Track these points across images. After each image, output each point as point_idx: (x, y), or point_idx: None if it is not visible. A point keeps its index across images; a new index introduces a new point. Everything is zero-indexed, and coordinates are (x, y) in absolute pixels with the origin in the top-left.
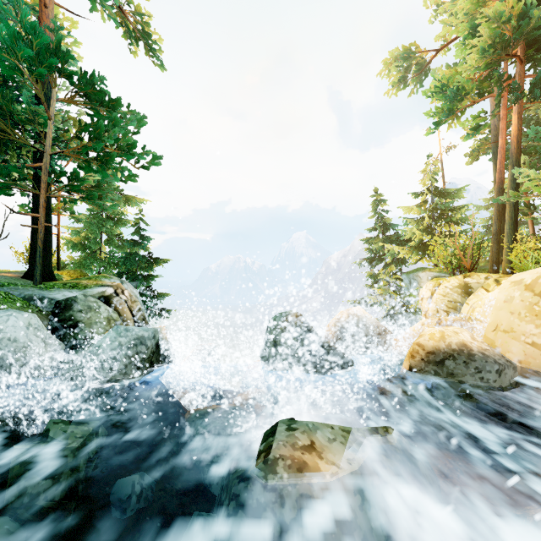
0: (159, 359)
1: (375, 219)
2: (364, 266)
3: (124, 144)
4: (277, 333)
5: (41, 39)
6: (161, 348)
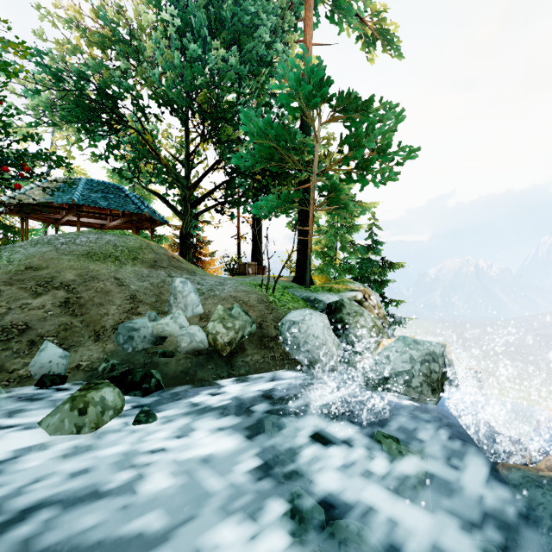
0: (445, 382)
1: None
2: None
3: (383, 145)
4: None
5: (317, 72)
6: (447, 369)
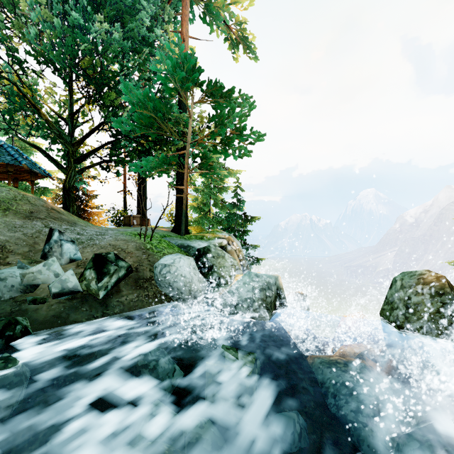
0: (278, 303)
1: None
2: None
3: (240, 126)
4: (409, 294)
5: (189, 60)
6: (279, 294)
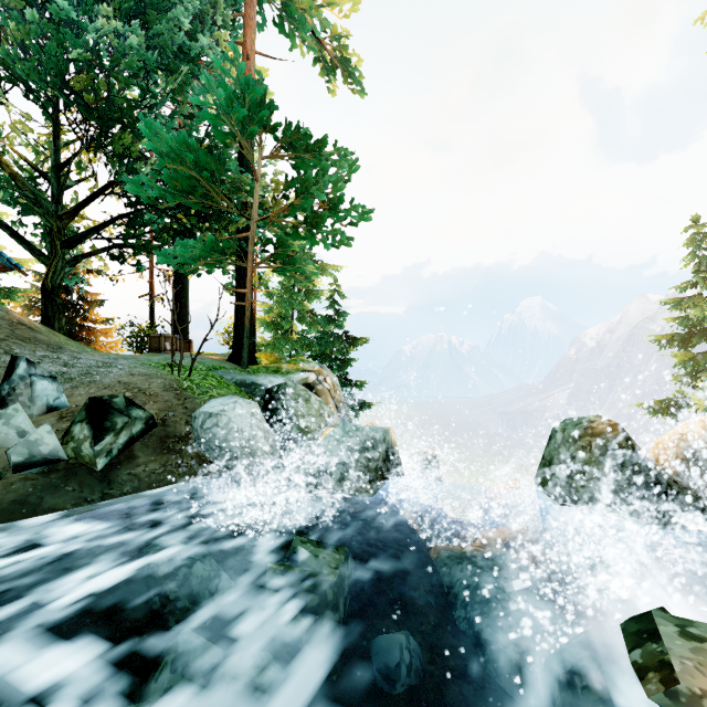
0: (389, 470)
1: (693, 266)
2: (670, 346)
3: (334, 197)
4: (573, 450)
5: (253, 90)
6: (390, 455)
